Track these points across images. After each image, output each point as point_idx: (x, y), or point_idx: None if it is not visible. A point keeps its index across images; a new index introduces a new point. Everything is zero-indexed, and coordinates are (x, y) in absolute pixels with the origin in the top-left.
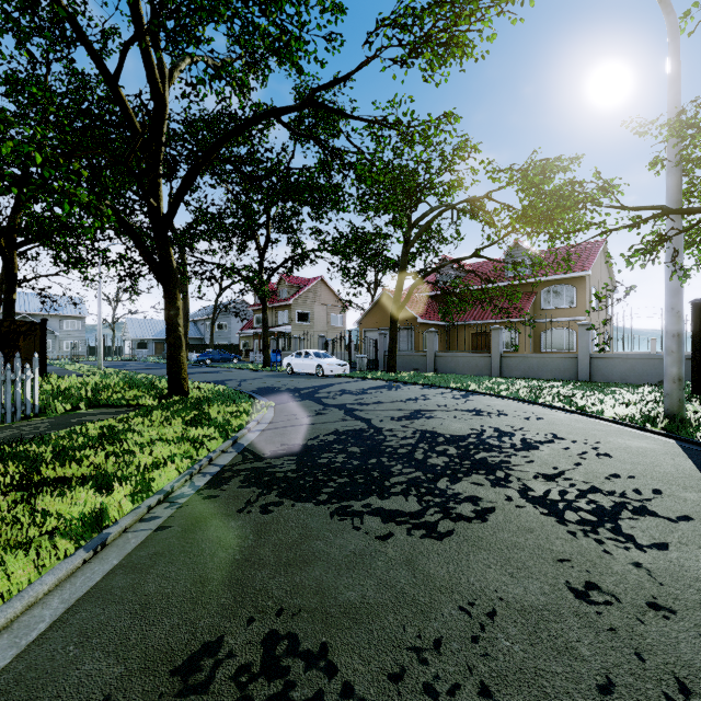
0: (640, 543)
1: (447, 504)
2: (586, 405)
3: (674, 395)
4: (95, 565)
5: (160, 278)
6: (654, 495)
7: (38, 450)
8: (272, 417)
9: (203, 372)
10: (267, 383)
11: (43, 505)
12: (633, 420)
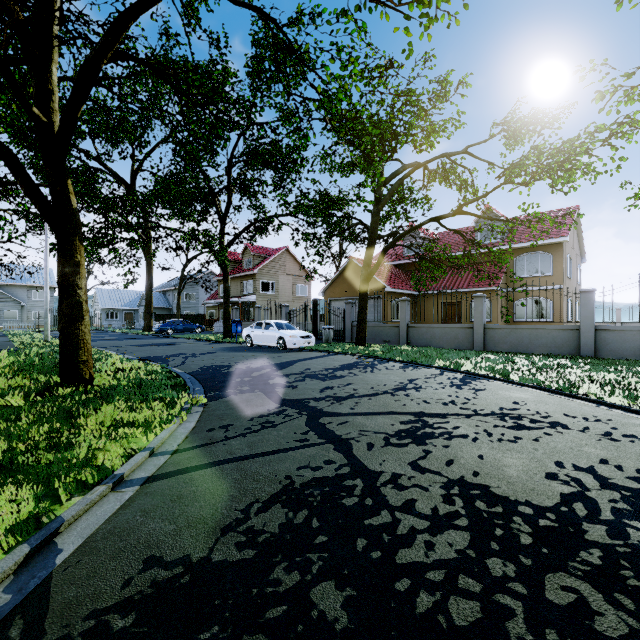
0: None
1: None
2: None
3: None
4: None
5: (51, 222)
6: None
7: None
8: (186, 434)
9: (155, 345)
10: (217, 360)
11: None
12: None
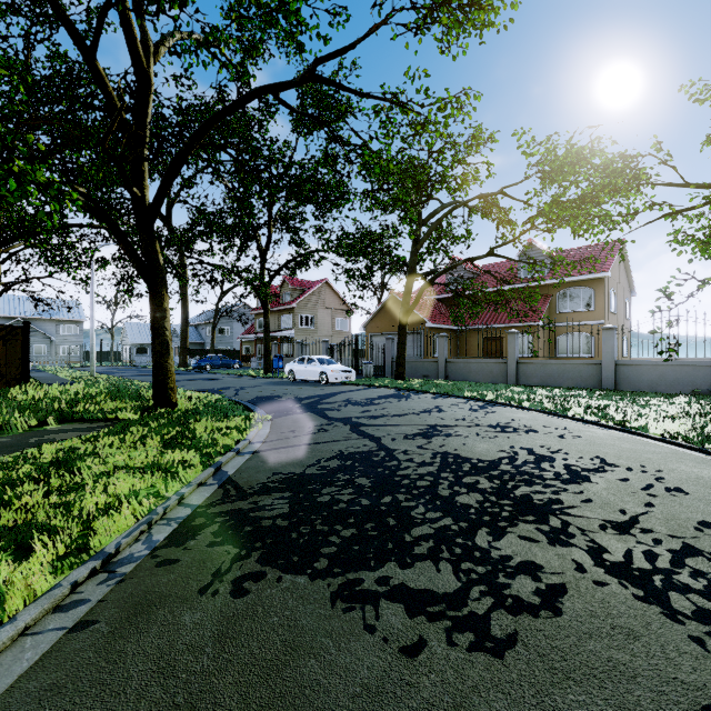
0: None
1: (496, 577)
2: (625, 420)
3: None
4: None
5: (145, 277)
6: None
7: None
8: (267, 435)
9: (200, 379)
10: (267, 392)
11: None
12: (687, 438)
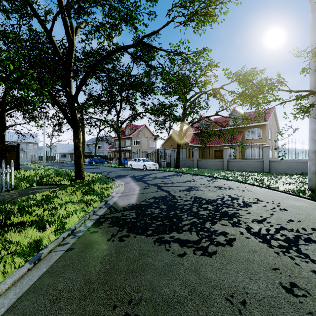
0: (312, 259)
1: (211, 236)
2: (270, 184)
3: (313, 180)
4: (34, 271)
5: (71, 125)
6: (313, 231)
7: (11, 208)
8: (123, 190)
9: (91, 168)
10: (121, 173)
11: (10, 237)
12: (293, 191)
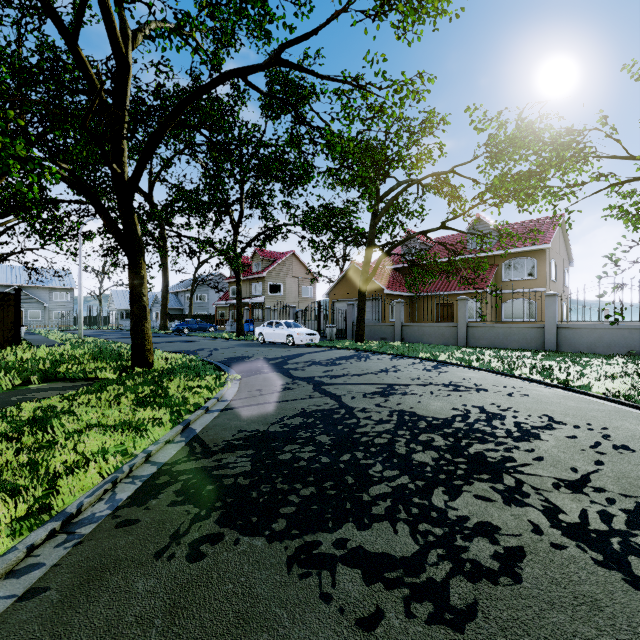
0: None
1: (453, 540)
2: (568, 379)
3: None
4: None
5: (124, 247)
6: None
7: None
8: (235, 393)
9: (178, 341)
10: (238, 353)
11: None
12: (628, 397)
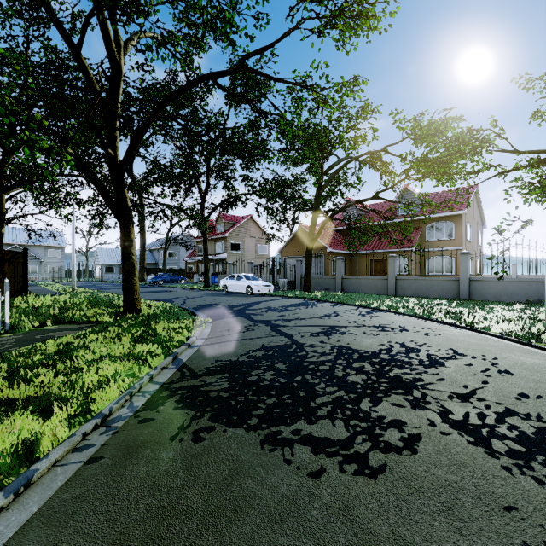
0: None
1: (373, 430)
2: (474, 322)
3: None
4: (12, 514)
5: (117, 215)
6: None
7: None
8: (209, 333)
9: (155, 291)
10: (207, 301)
11: None
12: (518, 336)
